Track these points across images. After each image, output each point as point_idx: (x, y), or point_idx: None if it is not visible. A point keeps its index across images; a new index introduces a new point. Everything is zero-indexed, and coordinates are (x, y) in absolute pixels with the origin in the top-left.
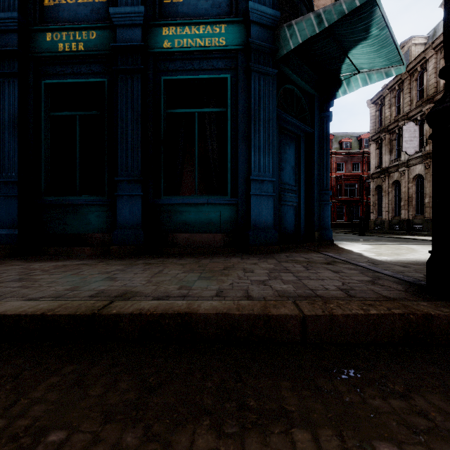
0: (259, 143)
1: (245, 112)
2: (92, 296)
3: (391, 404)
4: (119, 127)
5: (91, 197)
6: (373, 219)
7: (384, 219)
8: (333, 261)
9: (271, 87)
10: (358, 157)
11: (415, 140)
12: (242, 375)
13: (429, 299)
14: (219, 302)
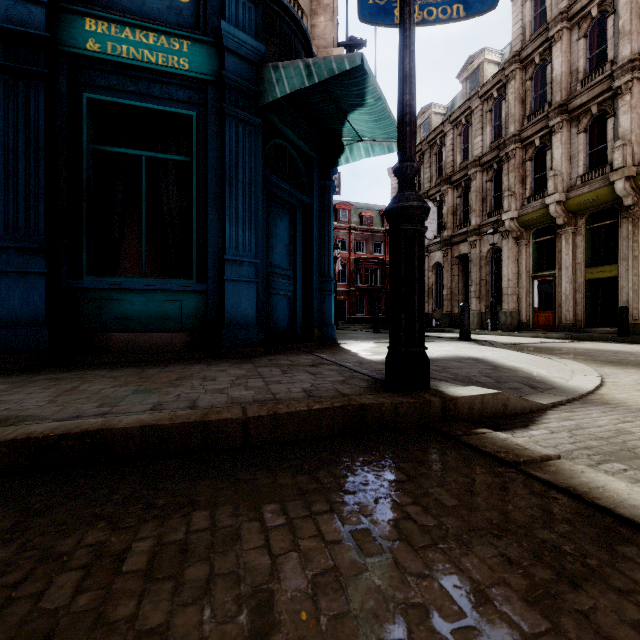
0: (236, 211)
1: (218, 167)
2: None
3: (297, 479)
4: (1, 160)
5: None
6: None
7: None
8: (320, 363)
9: (254, 140)
10: (380, 236)
11: (434, 223)
12: (161, 483)
13: (380, 393)
14: (150, 415)
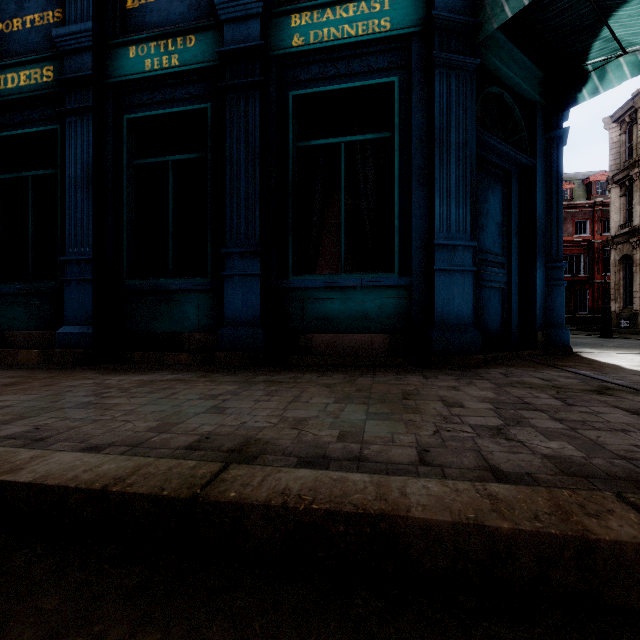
0: (448, 183)
1: (424, 134)
2: (190, 447)
3: None
4: (228, 173)
5: (189, 280)
6: (616, 310)
7: (636, 311)
8: (605, 388)
9: (469, 89)
10: (584, 212)
11: None
12: None
13: None
14: (442, 485)
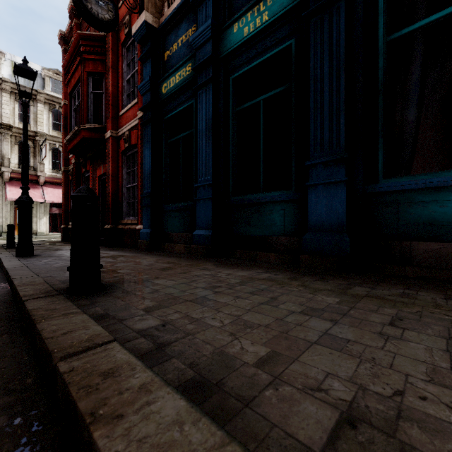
0: None
1: None
2: (334, 451)
3: None
4: (311, 92)
5: (276, 193)
6: None
7: None
8: None
9: None
10: None
11: None
12: None
13: None
14: None
